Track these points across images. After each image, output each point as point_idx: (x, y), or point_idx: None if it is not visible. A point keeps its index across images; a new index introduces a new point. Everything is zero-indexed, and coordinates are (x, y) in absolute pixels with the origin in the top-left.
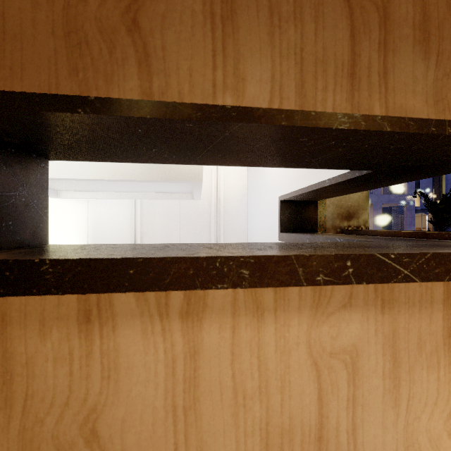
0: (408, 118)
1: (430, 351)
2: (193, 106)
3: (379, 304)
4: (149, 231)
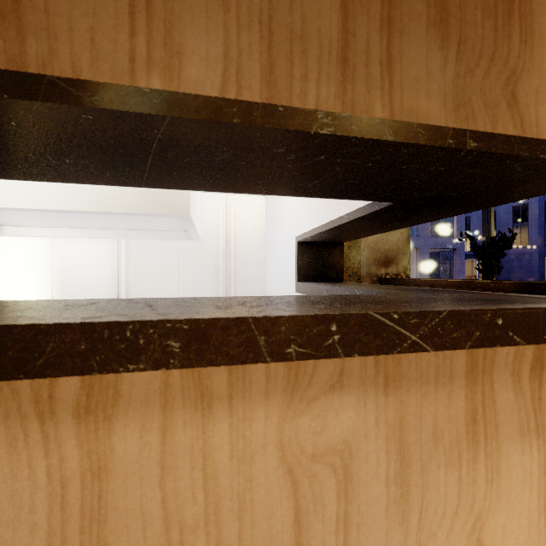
0: (417, 124)
1: (450, 442)
2: (86, 85)
3: (381, 382)
4: (137, 280)
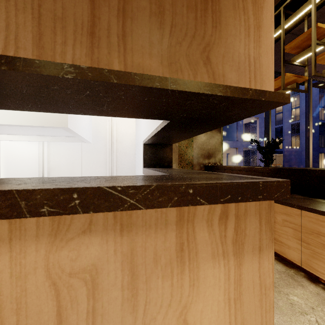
0: (134, 73)
1: (165, 263)
2: None
3: (118, 228)
4: (55, 167)
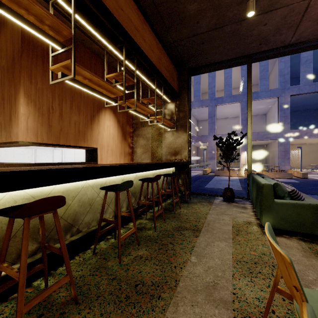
0: None
1: None
2: None
3: None
4: None
